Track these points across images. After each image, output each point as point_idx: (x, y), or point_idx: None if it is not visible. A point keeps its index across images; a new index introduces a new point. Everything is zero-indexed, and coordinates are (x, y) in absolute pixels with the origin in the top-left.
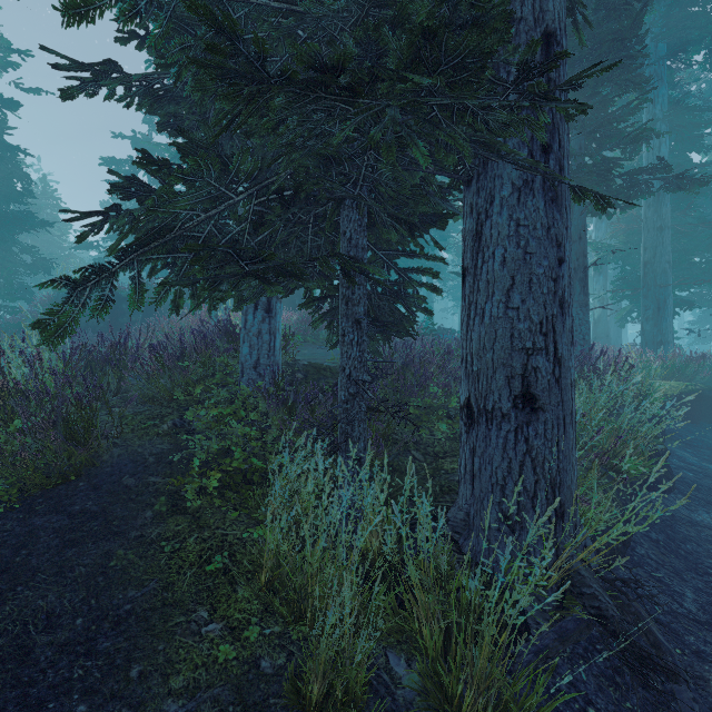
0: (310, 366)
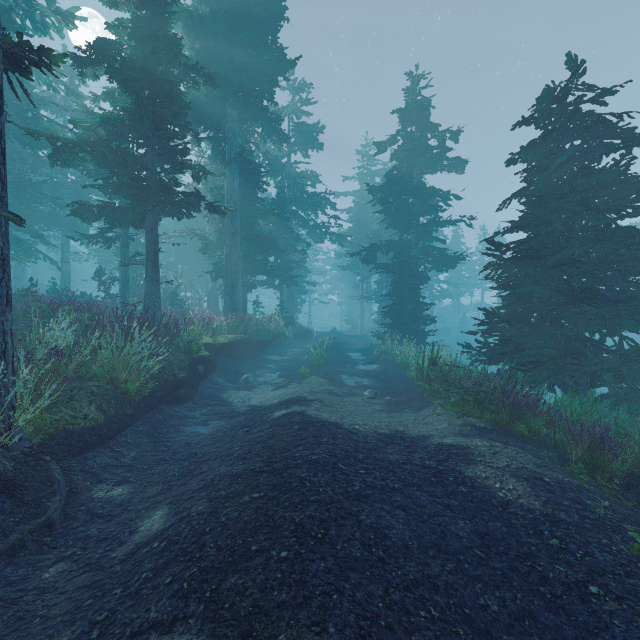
0: None
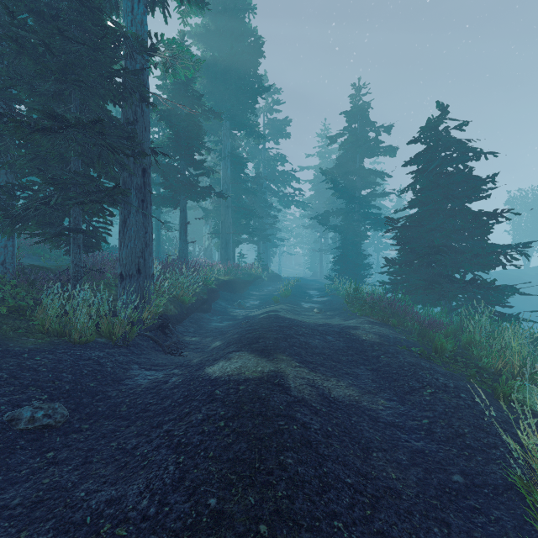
0: (32, 265)
